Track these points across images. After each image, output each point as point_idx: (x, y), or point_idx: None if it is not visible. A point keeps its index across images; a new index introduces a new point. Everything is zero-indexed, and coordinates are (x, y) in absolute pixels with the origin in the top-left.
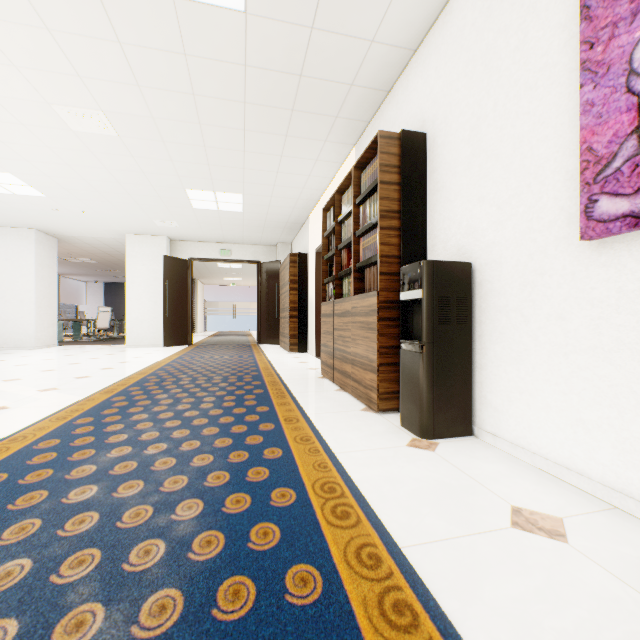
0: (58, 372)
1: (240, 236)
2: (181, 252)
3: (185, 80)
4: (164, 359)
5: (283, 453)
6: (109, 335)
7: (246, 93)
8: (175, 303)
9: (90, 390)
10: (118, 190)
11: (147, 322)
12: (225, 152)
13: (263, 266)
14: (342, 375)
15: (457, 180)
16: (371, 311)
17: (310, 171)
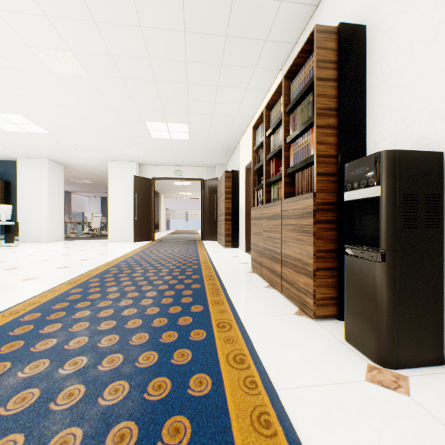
0: (49, 262)
1: (188, 160)
2: (146, 173)
3: (132, 11)
4: (130, 252)
5: (212, 386)
6: (102, 233)
7: (185, 21)
8: (142, 210)
9: (60, 280)
10: (96, 125)
11: (123, 224)
12: (172, 85)
13: (205, 182)
14: (271, 273)
15: (415, 60)
16: (305, 213)
17: (241, 99)
